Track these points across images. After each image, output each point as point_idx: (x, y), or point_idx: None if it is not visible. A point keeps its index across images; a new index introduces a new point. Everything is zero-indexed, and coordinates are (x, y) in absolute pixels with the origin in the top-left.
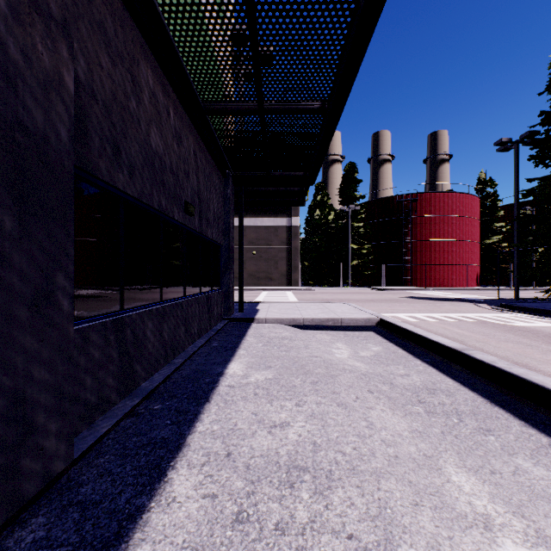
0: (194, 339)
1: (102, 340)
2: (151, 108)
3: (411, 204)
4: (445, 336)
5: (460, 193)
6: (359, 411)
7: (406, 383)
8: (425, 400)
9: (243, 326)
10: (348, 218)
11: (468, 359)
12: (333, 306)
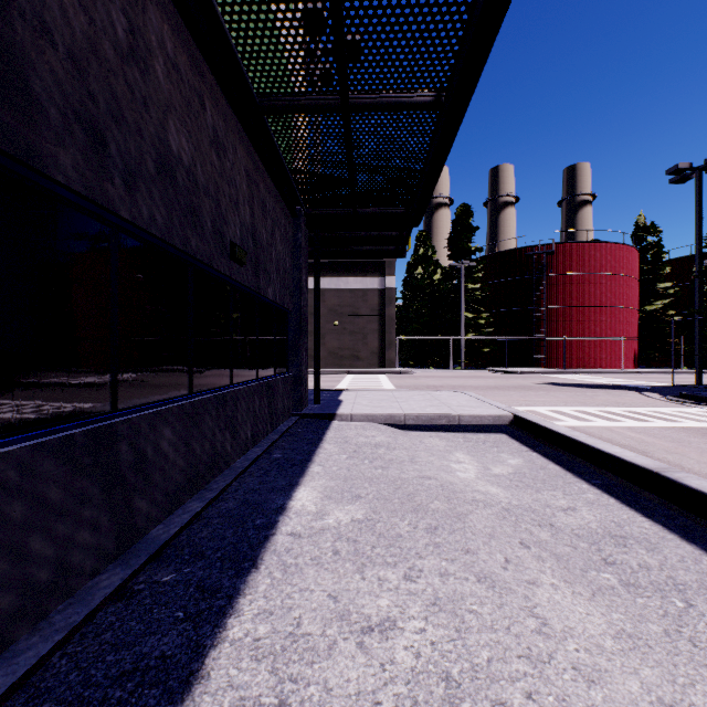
0: (246, 448)
1: (64, 468)
2: (169, 87)
3: (546, 258)
4: (616, 442)
5: (611, 243)
6: (516, 591)
7: (575, 524)
8: (615, 559)
9: (319, 426)
10: (460, 277)
11: (675, 487)
12: (445, 395)
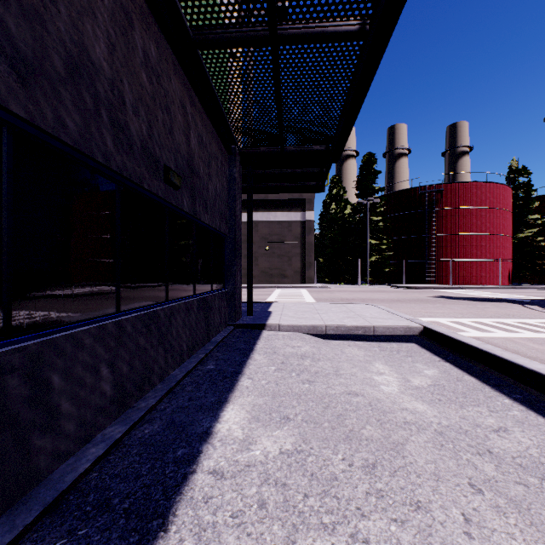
0: (181, 359)
1: None
2: None
3: (436, 196)
4: (524, 354)
5: (490, 182)
6: None
7: (513, 450)
8: None
9: (251, 336)
10: (366, 211)
11: None
12: (358, 308)
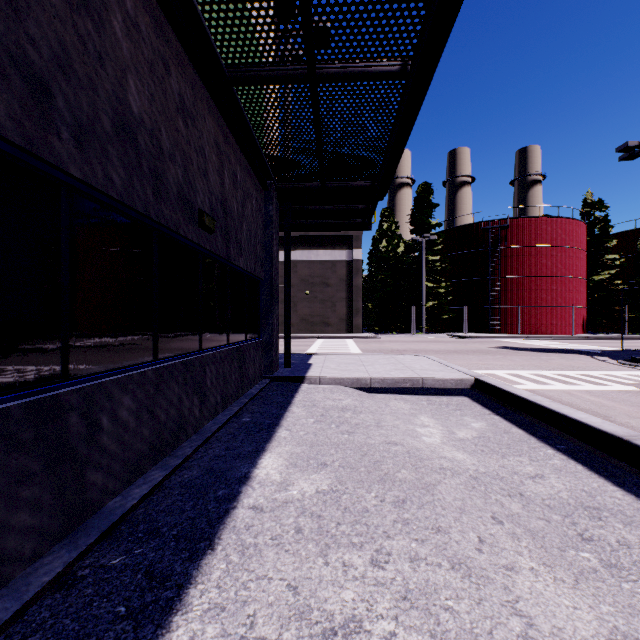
0: (215, 412)
1: None
2: (129, 46)
3: (500, 232)
4: (576, 406)
5: (561, 218)
6: (495, 581)
7: (545, 494)
8: (591, 535)
9: (289, 389)
10: (421, 250)
11: None
12: (408, 359)
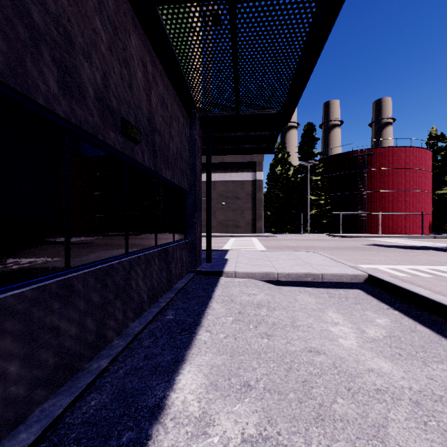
0: (141, 310)
1: None
2: None
3: (366, 158)
4: None
5: (413, 147)
6: None
7: None
8: None
9: (209, 283)
10: (306, 172)
11: None
12: (304, 255)
